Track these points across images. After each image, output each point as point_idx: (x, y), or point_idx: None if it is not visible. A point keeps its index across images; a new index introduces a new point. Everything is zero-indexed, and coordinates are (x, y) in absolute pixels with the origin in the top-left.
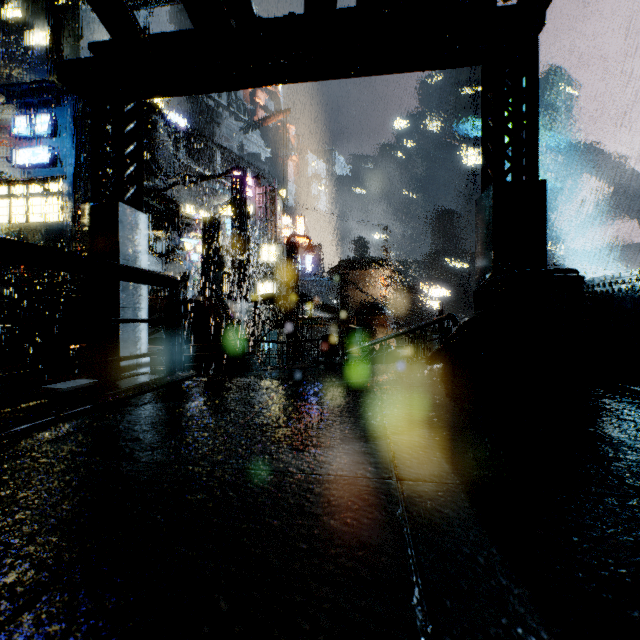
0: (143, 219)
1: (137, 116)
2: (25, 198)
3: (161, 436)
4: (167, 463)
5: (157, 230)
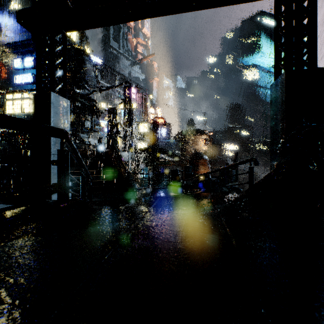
0: (67, 103)
1: (63, 42)
2: (20, 100)
3: None
4: None
5: (86, 115)
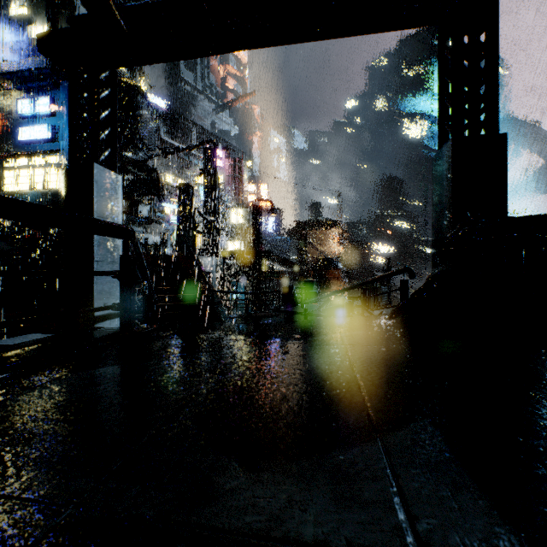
0: (117, 179)
1: (111, 84)
2: (29, 169)
3: (65, 429)
4: (39, 498)
5: (140, 195)
